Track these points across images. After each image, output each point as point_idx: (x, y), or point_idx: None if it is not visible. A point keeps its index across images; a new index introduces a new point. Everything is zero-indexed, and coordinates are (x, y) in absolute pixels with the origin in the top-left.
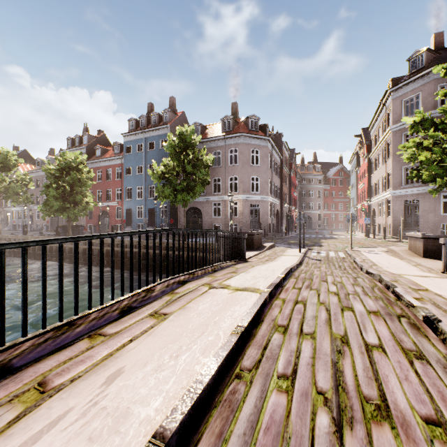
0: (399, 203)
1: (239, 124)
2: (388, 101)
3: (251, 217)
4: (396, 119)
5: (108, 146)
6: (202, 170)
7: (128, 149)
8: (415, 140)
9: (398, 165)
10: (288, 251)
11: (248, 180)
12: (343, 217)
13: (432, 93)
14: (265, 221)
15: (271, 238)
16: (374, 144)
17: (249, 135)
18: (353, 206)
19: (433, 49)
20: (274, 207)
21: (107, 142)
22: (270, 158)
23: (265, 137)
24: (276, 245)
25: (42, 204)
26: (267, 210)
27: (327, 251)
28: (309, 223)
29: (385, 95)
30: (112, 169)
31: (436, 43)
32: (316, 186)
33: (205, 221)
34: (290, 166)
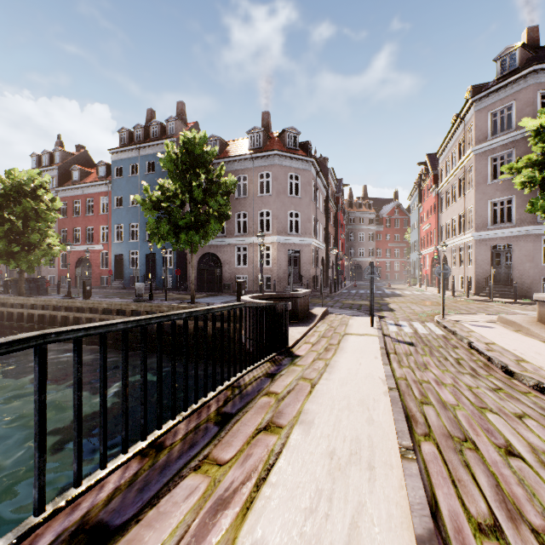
0: (485, 249)
1: (273, 140)
2: (469, 114)
3: (290, 268)
4: (480, 138)
5: (92, 167)
6: (219, 197)
7: (118, 171)
8: (531, 156)
9: (483, 198)
10: (352, 324)
11: (284, 216)
12: (400, 266)
13: (530, 102)
14: (308, 272)
15: (316, 296)
16: (445, 173)
17: (286, 154)
18: (414, 252)
19: (529, 46)
20: (319, 254)
21: (90, 162)
22: (314, 187)
23: (307, 158)
24: (329, 310)
25: None
26: (310, 257)
27: (409, 322)
28: (358, 273)
29: (465, 106)
30: (95, 199)
31: (530, 40)
32: (367, 227)
33: (226, 271)
34: (337, 201)
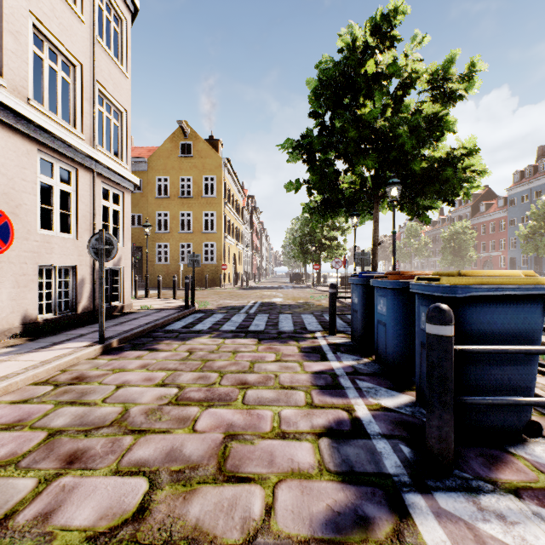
0: None
1: None
2: None
3: None
4: None
5: (493, 198)
6: None
7: (512, 200)
8: None
9: None
10: None
11: None
12: None
13: None
14: None
15: None
16: None
17: None
18: None
19: None
20: None
21: (491, 194)
22: None
23: None
24: None
25: (440, 259)
26: None
27: None
28: None
29: None
30: (495, 222)
31: None
32: None
33: None
34: None
